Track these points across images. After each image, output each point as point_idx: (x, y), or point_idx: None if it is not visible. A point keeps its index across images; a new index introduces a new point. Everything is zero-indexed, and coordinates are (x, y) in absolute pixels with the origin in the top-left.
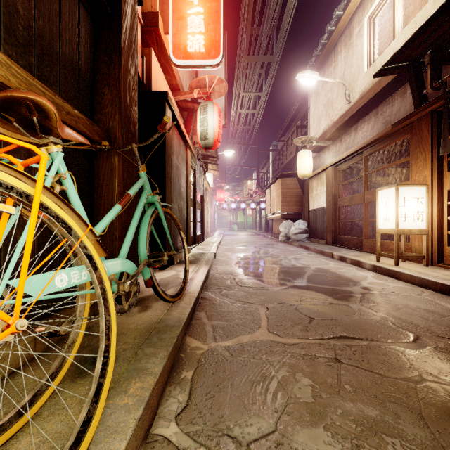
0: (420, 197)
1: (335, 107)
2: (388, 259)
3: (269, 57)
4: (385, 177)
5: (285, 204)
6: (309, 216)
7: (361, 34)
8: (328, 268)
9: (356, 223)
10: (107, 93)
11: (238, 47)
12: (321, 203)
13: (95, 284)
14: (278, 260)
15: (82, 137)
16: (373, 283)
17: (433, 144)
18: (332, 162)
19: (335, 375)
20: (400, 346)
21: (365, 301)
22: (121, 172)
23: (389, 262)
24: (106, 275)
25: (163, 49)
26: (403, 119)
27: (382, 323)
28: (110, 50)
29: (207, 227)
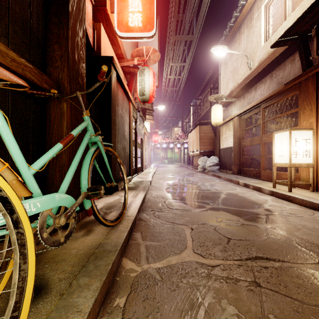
0: (308, 139)
1: (240, 72)
2: (281, 186)
3: (191, 36)
4: (276, 124)
5: (202, 144)
6: (220, 153)
7: (260, 18)
8: (236, 192)
9: (254, 158)
10: (57, 50)
11: (168, 28)
12: (229, 144)
13: (10, 229)
14: (198, 186)
15: (19, 78)
16: (273, 206)
17: (317, 98)
18: (238, 113)
19: (257, 302)
20: (310, 268)
21: (270, 222)
22: (69, 116)
23: (283, 188)
24: (26, 217)
25: (110, 25)
26: (293, 80)
27: (288, 243)
28: (59, 13)
29: (145, 161)
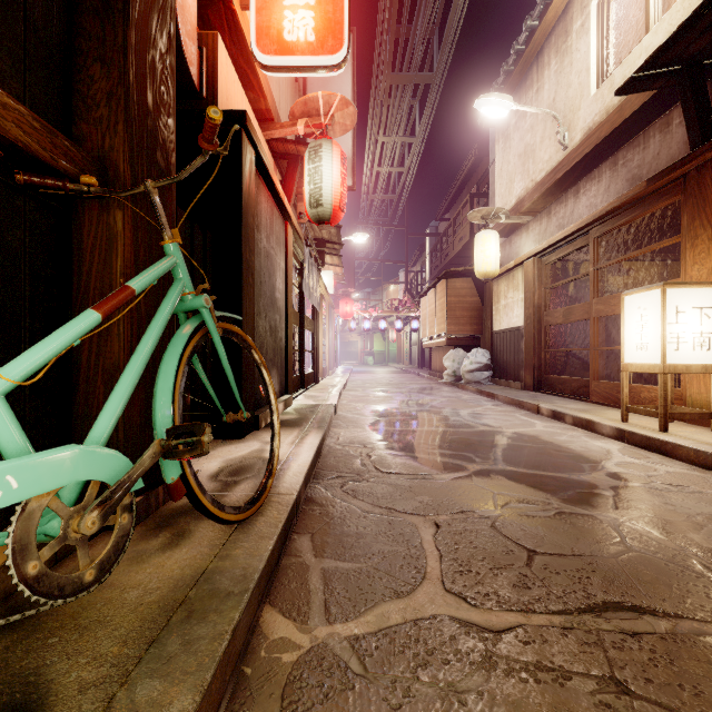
0: (706, 307)
1: (539, 157)
2: (641, 418)
3: (427, 75)
4: (623, 276)
5: (452, 321)
6: (493, 341)
7: (587, 30)
8: (534, 433)
9: (573, 353)
10: (99, 78)
11: (375, 57)
12: (514, 320)
13: None
14: (445, 418)
15: None
16: (627, 465)
17: None
18: (535, 251)
19: None
20: None
21: (625, 506)
22: (131, 246)
23: (646, 423)
24: None
25: (240, 39)
26: (668, 170)
27: (681, 565)
28: None
29: (323, 360)
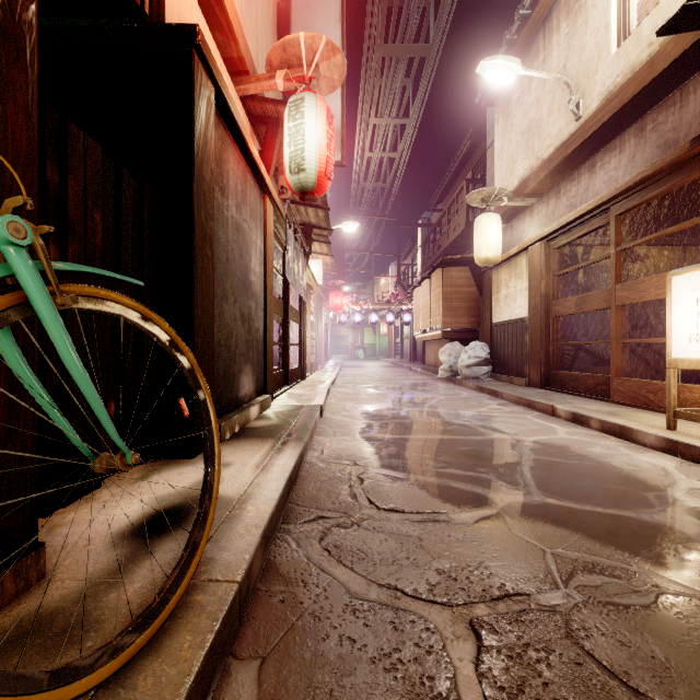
0: None
1: (546, 132)
2: (686, 423)
3: (423, 46)
4: (637, 262)
5: (448, 313)
6: (493, 334)
7: None
8: (560, 442)
9: (583, 346)
10: None
11: (367, 23)
12: (517, 311)
13: None
14: (449, 421)
15: None
16: None
17: None
18: (543, 234)
19: None
20: None
21: None
22: None
23: (699, 432)
24: None
25: None
26: None
27: None
28: None
29: (311, 354)
